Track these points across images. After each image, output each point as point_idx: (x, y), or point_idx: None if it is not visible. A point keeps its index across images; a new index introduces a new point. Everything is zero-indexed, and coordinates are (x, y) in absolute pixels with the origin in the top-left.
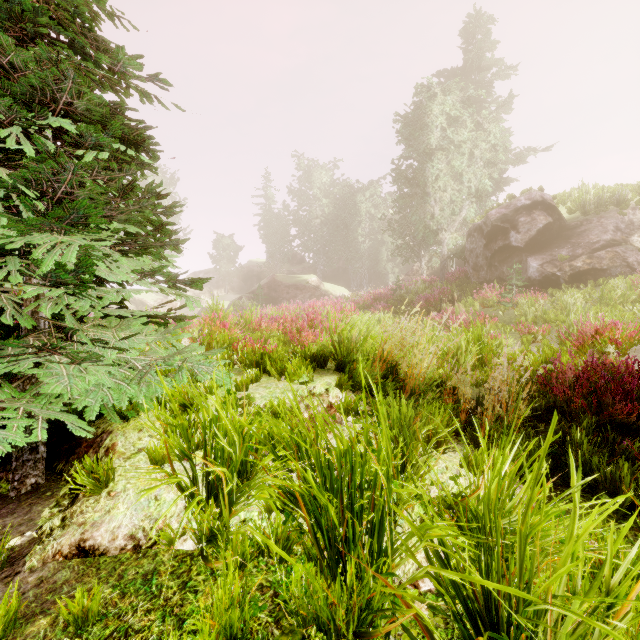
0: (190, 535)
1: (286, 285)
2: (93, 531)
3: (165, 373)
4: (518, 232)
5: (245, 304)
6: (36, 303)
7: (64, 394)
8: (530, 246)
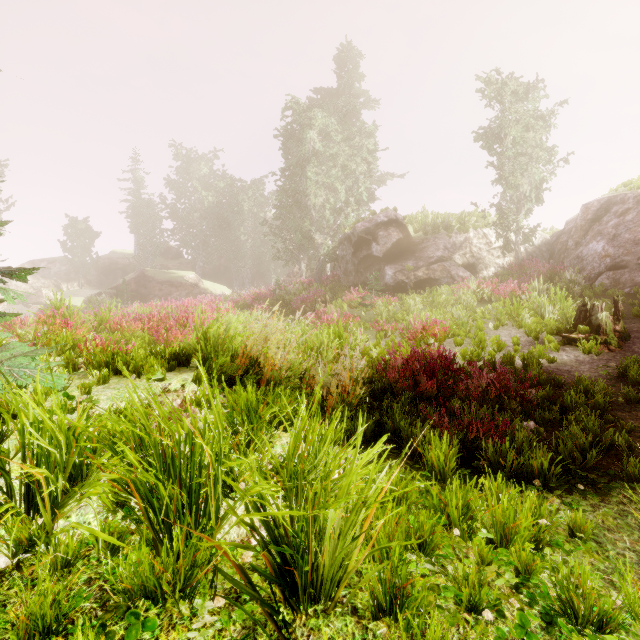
0: (1, 552)
1: (159, 281)
2: None
3: None
4: (378, 244)
5: (105, 301)
6: None
7: None
8: (387, 257)
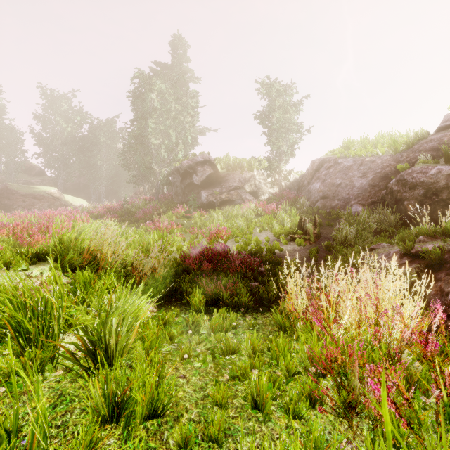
0: None
1: (22, 194)
2: None
3: None
4: (197, 176)
5: None
6: None
7: None
8: (203, 184)
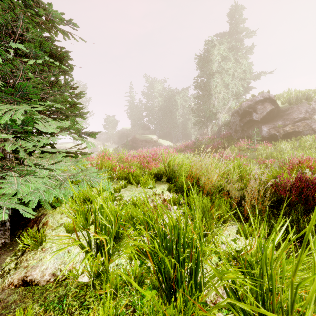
0: (86, 273)
1: (141, 140)
2: (32, 271)
3: (76, 183)
4: (257, 113)
5: (120, 149)
6: (3, 144)
7: (18, 194)
8: (263, 120)
